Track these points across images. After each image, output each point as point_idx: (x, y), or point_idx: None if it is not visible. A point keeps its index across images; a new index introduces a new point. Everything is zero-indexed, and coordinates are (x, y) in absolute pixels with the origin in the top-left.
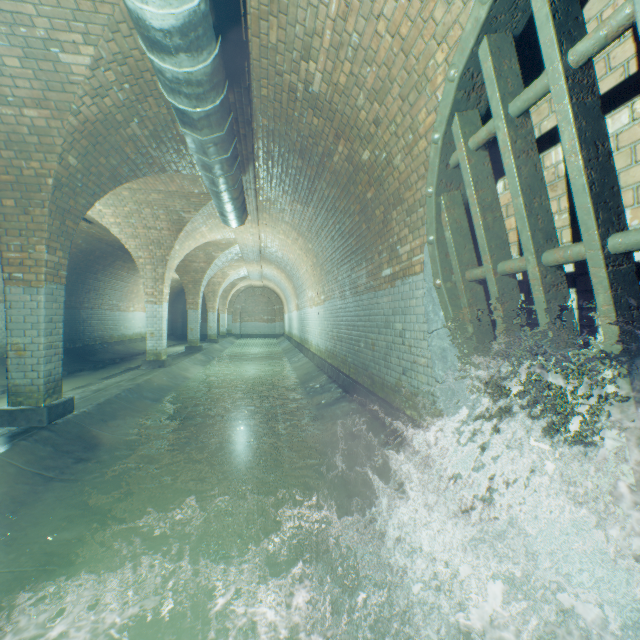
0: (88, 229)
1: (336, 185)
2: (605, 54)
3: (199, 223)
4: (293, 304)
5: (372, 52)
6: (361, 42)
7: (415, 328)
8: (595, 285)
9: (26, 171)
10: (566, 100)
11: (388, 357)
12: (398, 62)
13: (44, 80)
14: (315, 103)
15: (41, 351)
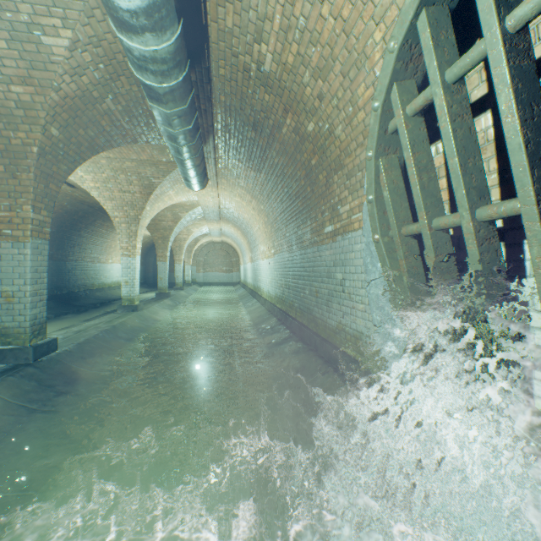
0: (72, 193)
1: (284, 154)
2: (534, 25)
3: (167, 187)
4: (247, 257)
5: (317, 34)
6: (307, 25)
7: (354, 278)
8: (529, 238)
9: (14, 140)
10: (504, 63)
11: (330, 303)
12: (340, 42)
13: (28, 60)
14: (266, 81)
15: (27, 298)
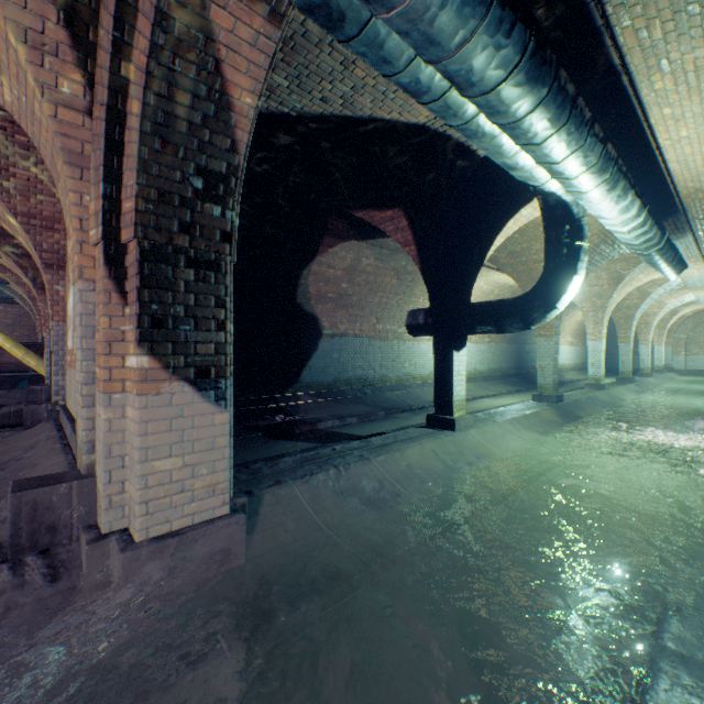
0: None
1: None
2: None
3: (635, 274)
4: None
5: None
6: None
7: None
8: None
9: None
10: None
11: None
12: None
13: None
14: None
15: (551, 368)
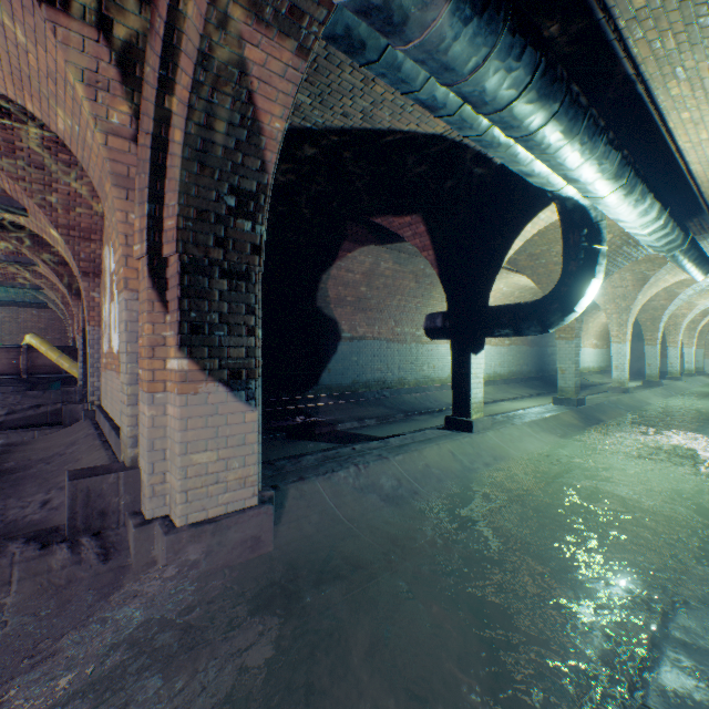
0: None
1: None
2: None
3: (661, 275)
4: None
5: None
6: None
7: None
8: None
9: None
10: None
11: None
12: None
13: None
14: None
15: (572, 371)
